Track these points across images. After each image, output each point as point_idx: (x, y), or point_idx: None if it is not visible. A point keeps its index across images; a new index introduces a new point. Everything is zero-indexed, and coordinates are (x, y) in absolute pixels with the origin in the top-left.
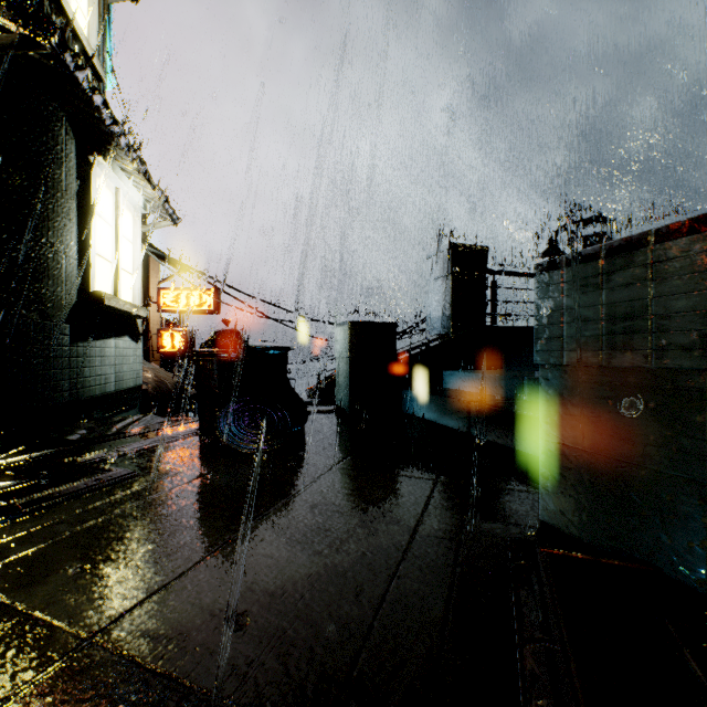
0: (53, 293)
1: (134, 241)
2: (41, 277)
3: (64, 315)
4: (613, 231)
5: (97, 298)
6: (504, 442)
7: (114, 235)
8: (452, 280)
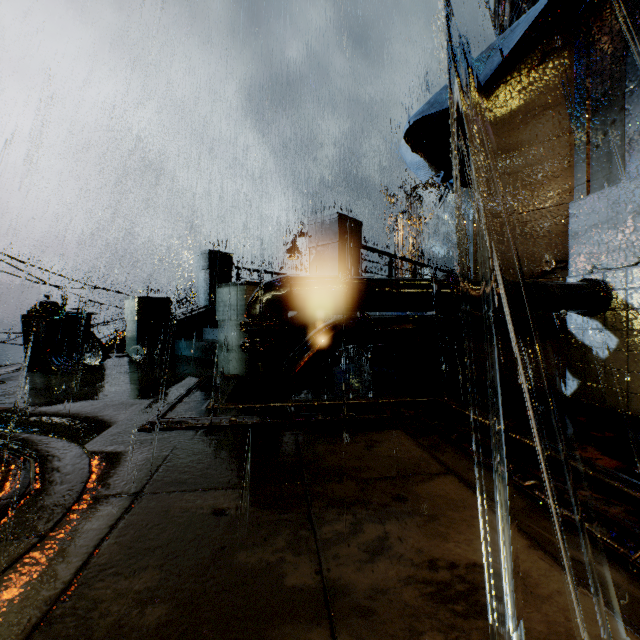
0: None
1: None
2: None
3: None
4: None
5: None
6: None
7: None
8: (210, 272)
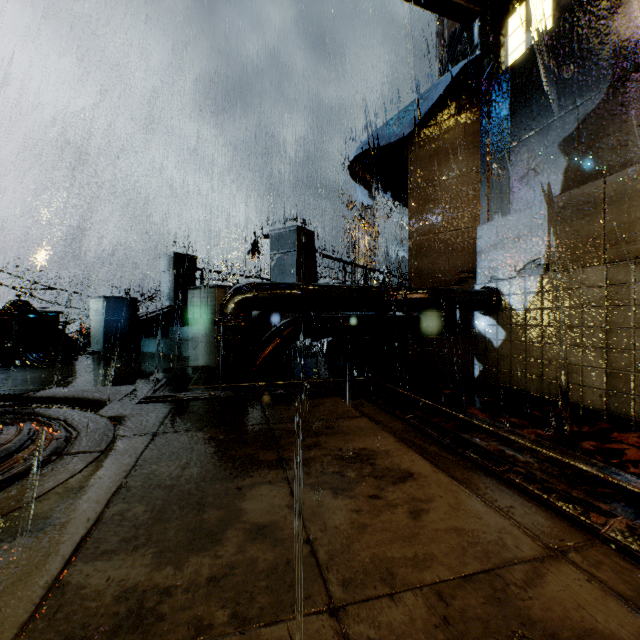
0: None
1: None
2: None
3: None
4: None
5: None
6: None
7: None
8: (175, 273)
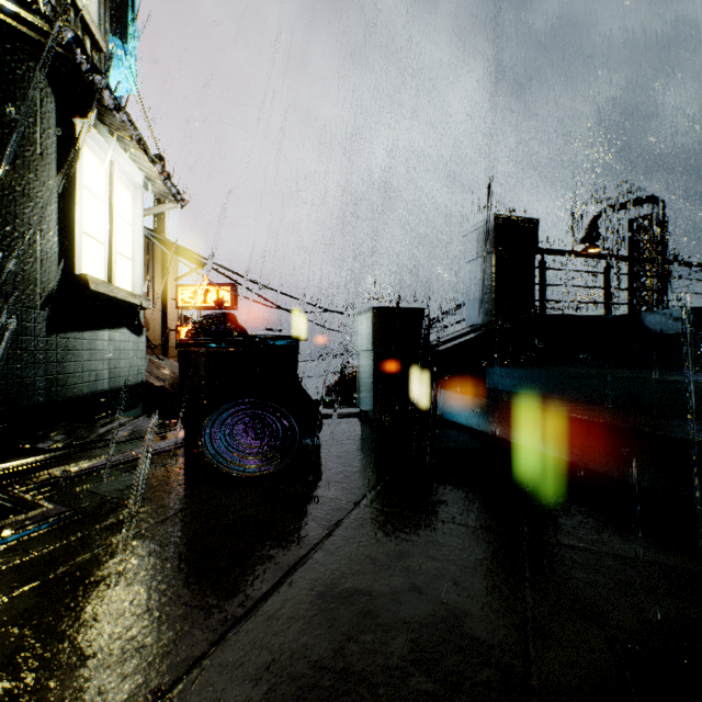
0: (23, 273)
1: (134, 223)
2: (4, 253)
3: (39, 300)
4: (665, 212)
5: (82, 282)
6: (592, 465)
7: (107, 214)
8: (495, 258)
